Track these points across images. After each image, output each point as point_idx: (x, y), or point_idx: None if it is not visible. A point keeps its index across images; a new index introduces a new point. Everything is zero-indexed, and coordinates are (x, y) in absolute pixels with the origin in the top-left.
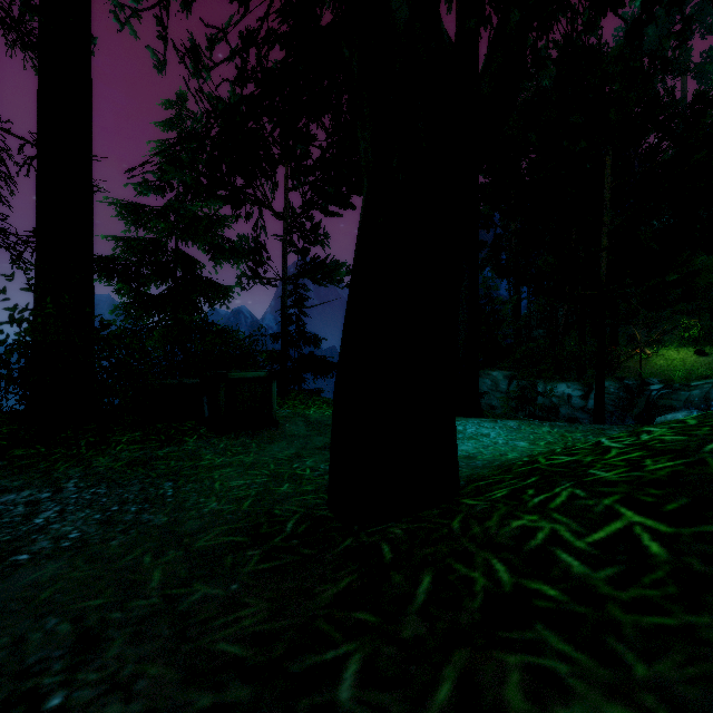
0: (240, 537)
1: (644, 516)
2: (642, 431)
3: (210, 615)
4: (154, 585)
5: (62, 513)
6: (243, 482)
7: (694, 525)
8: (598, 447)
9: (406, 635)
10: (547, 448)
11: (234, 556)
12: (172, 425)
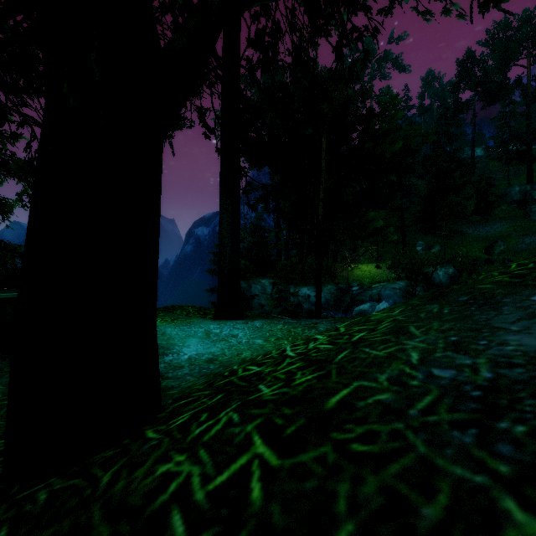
0: None
1: (267, 445)
2: (313, 339)
3: None
4: None
5: None
6: None
7: (296, 454)
8: (281, 356)
9: None
10: (274, 344)
11: None
12: None
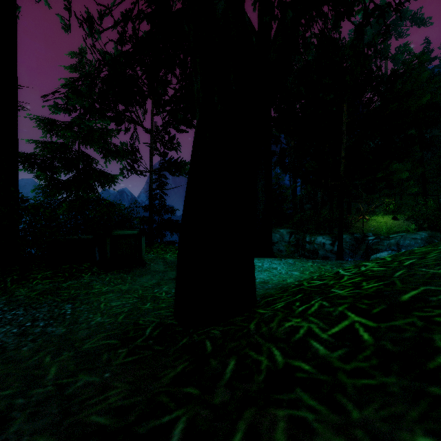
0: (114, 340)
1: (361, 317)
2: (361, 265)
3: (87, 396)
4: (50, 377)
5: None
6: (120, 303)
7: (388, 321)
8: (337, 275)
9: (216, 401)
10: (310, 275)
11: (109, 353)
12: (73, 266)
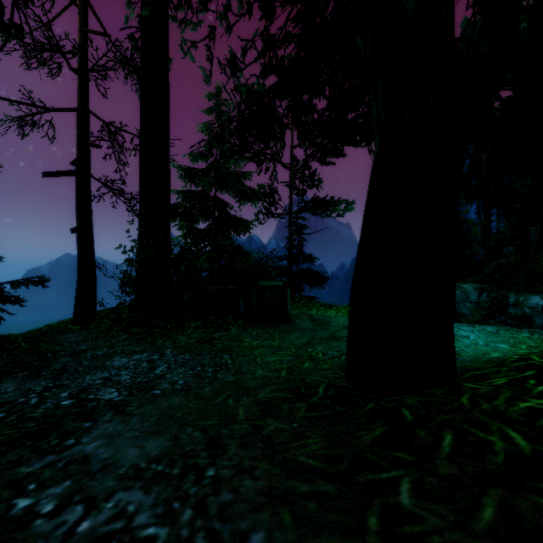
0: (287, 394)
1: None
2: None
3: (285, 439)
4: (241, 417)
5: (169, 368)
6: (276, 359)
7: None
8: None
9: (442, 472)
10: (530, 351)
11: (288, 406)
12: (219, 317)
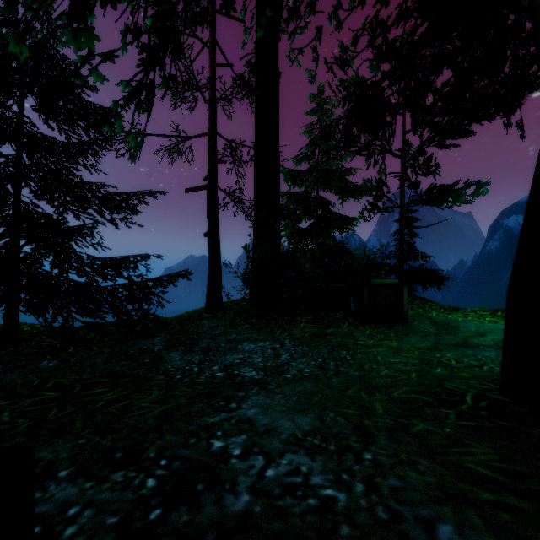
0: (426, 397)
1: None
2: None
3: (441, 442)
4: (381, 411)
5: (292, 357)
6: (399, 360)
7: None
8: None
9: None
10: None
11: (431, 409)
12: (328, 314)
